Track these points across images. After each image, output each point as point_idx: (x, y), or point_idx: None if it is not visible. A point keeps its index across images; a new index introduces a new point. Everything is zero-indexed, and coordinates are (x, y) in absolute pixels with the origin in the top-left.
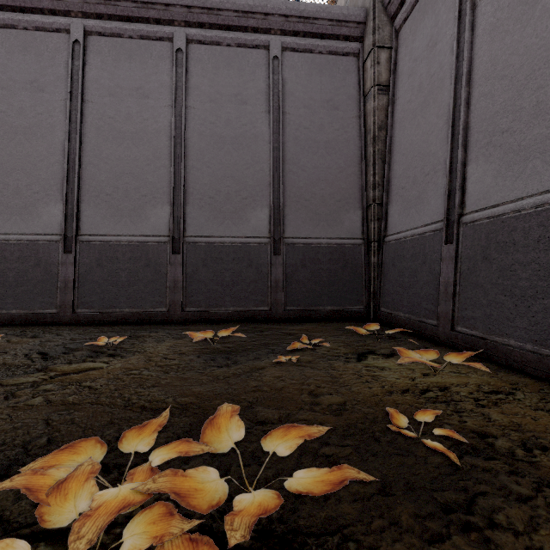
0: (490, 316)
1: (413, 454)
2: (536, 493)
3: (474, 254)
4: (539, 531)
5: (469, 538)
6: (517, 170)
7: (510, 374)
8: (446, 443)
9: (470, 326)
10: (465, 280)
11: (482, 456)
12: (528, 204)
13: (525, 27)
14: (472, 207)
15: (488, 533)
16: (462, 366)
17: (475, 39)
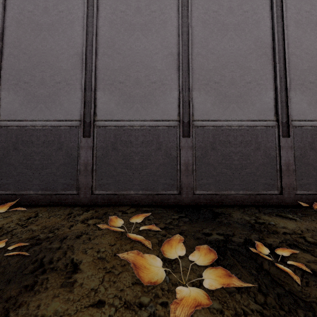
0: (19, 181)
1: (0, 266)
2: (62, 243)
3: (8, 146)
4: (67, 252)
5: (47, 273)
6: (33, 106)
7: (32, 208)
8: (17, 251)
9: (5, 189)
10: (1, 161)
11: (37, 245)
12: (39, 124)
13: (37, 37)
14: (5, 117)
15: (53, 266)
16: (5, 213)
17: (7, 17)
